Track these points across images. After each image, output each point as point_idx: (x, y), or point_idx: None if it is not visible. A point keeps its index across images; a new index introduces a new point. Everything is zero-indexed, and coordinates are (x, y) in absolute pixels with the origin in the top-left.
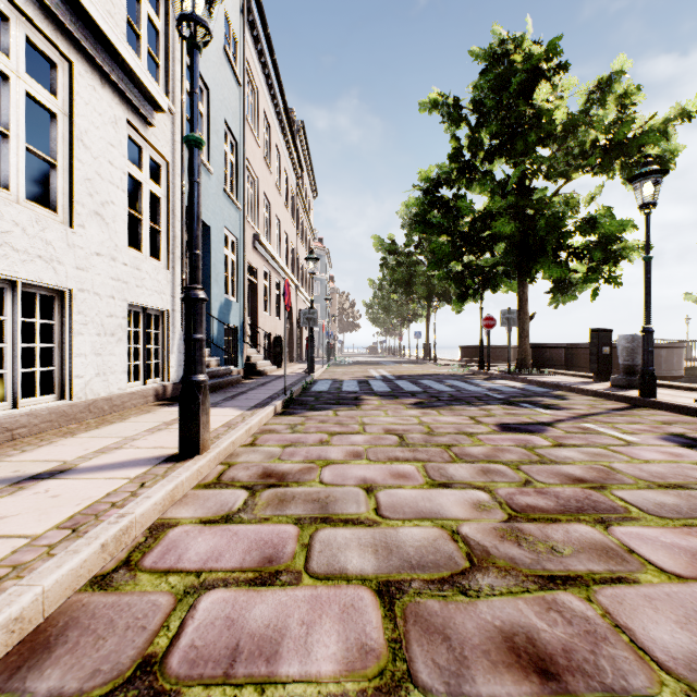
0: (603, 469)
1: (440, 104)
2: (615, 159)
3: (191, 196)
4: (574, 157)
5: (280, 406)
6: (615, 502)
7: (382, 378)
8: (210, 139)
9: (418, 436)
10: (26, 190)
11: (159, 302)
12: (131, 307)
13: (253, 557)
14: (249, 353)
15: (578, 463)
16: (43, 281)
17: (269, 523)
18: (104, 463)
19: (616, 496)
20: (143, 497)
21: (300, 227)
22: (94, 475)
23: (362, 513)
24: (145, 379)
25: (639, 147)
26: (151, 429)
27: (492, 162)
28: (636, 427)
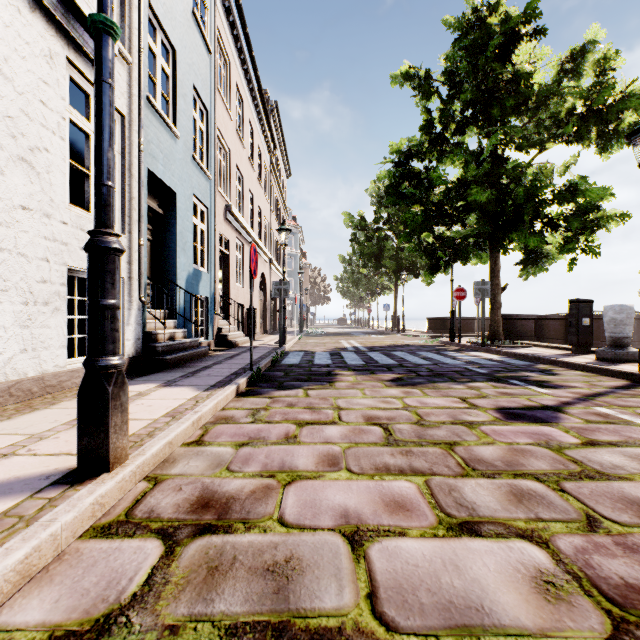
0: None
1: (412, 75)
2: (593, 126)
3: (97, 102)
4: (546, 128)
5: (244, 384)
6: None
7: (354, 349)
8: (176, 102)
9: (407, 427)
10: None
11: None
12: (74, 273)
13: None
14: (221, 324)
15: (639, 477)
16: None
17: None
18: None
19: None
20: None
21: (273, 203)
22: None
23: (347, 610)
24: None
25: (618, 114)
26: (75, 420)
27: (464, 134)
28: None
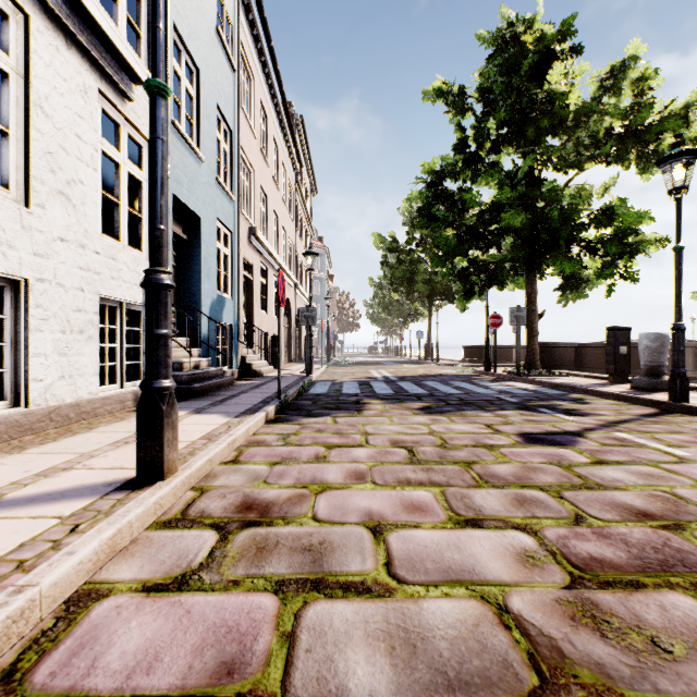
0: (668, 498)
1: (445, 92)
2: (632, 147)
3: (152, 156)
4: (585, 147)
5: (273, 412)
6: None
7: (384, 379)
8: (201, 124)
9: (431, 449)
10: None
11: (139, 296)
12: (105, 301)
13: (205, 661)
14: (245, 353)
15: (633, 488)
16: None
17: (239, 590)
18: (39, 492)
19: None
20: (64, 552)
21: (298, 223)
22: (17, 512)
23: (368, 572)
24: (123, 382)
25: (657, 134)
26: (117, 442)
27: (499, 153)
28: (679, 438)
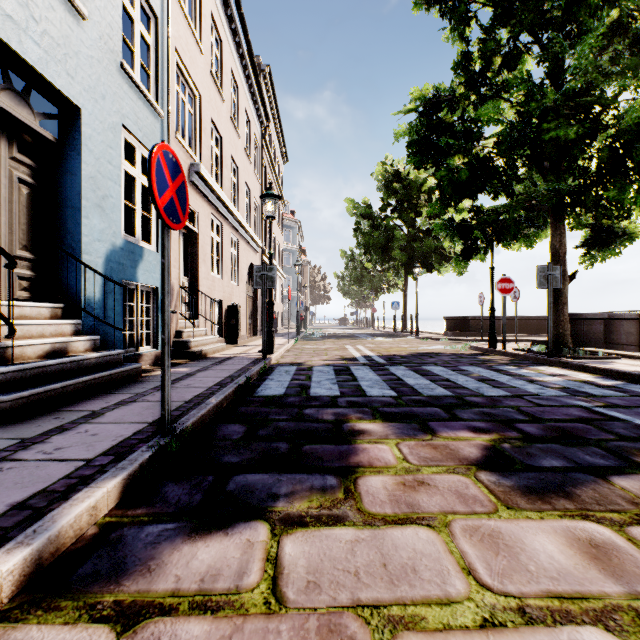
0: None
1: None
2: None
3: None
4: (632, 55)
5: (107, 501)
6: None
7: (368, 361)
8: None
9: None
10: None
11: None
12: None
13: None
14: (183, 326)
15: None
16: None
17: None
18: None
19: None
20: None
21: (266, 186)
22: None
23: None
24: None
25: None
26: None
27: (514, 69)
28: None
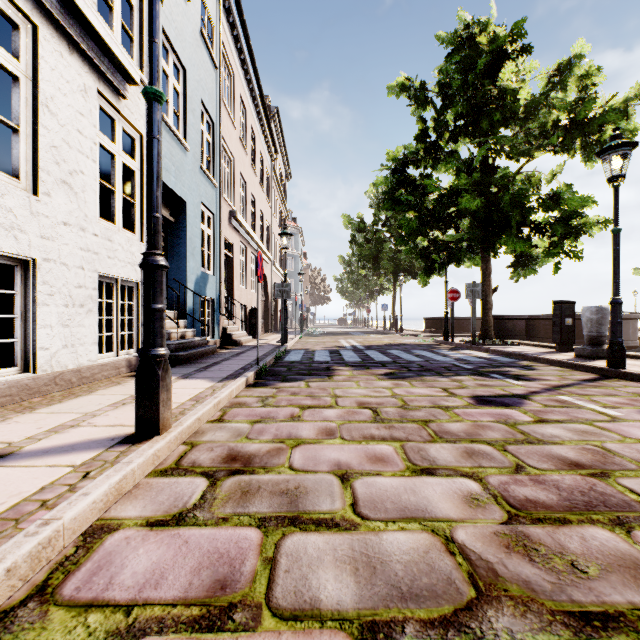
0: (598, 451)
1: (407, 87)
2: (577, 138)
3: (149, 154)
4: (535, 137)
5: (252, 377)
6: (626, 495)
7: (352, 348)
8: (186, 117)
9: (393, 410)
10: (4, 164)
11: (132, 273)
12: (103, 278)
13: (202, 579)
14: (226, 324)
15: (568, 443)
16: (1, 249)
17: (228, 525)
18: (52, 445)
19: (624, 486)
20: (80, 493)
21: (274, 206)
22: (35, 461)
23: (337, 511)
24: (118, 350)
25: (600, 126)
26: (116, 403)
27: (457, 143)
28: (614, 400)
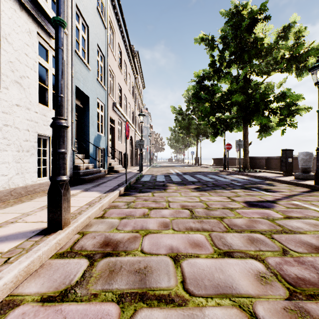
0: None
1: (204, 39)
2: (294, 64)
3: (56, 58)
4: (271, 64)
5: (123, 190)
6: None
7: (176, 174)
8: (89, 52)
9: (201, 210)
10: None
11: None
12: (41, 136)
13: None
14: (111, 161)
15: (309, 232)
16: None
17: (96, 301)
18: None
19: None
20: None
21: (136, 101)
22: None
23: (172, 287)
24: (50, 175)
25: (306, 58)
26: (43, 207)
27: (230, 67)
28: None
